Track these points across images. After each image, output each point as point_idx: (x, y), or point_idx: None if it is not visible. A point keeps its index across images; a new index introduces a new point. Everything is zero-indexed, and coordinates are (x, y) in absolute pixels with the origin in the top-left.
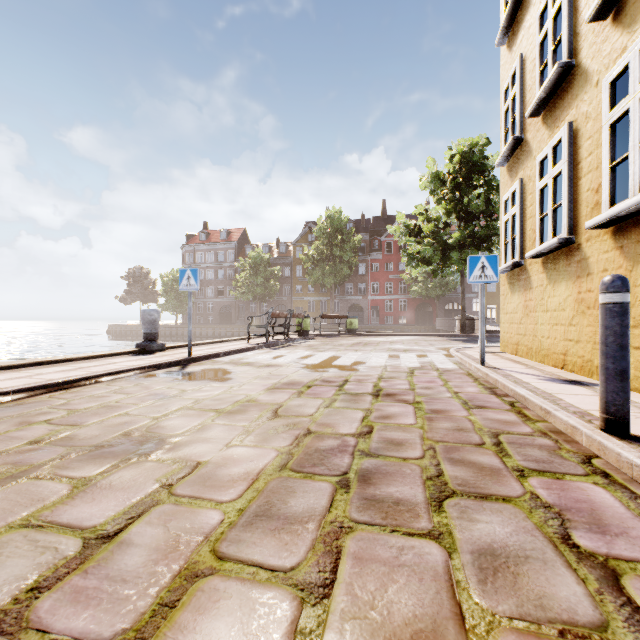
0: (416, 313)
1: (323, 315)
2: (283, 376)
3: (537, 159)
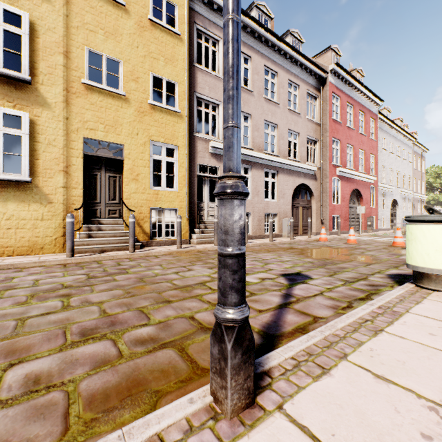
0: None
1: None
2: None
3: None
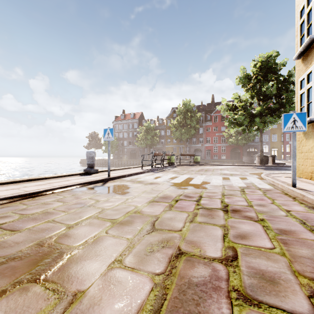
0: (230, 153)
1: (181, 154)
2: (160, 191)
3: None
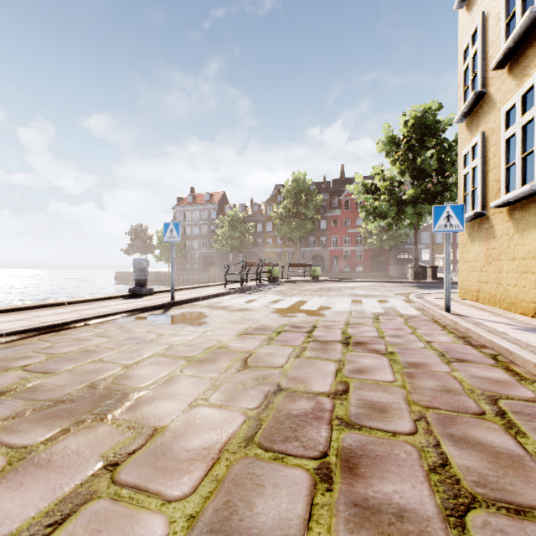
0: (371, 262)
1: (290, 264)
2: (254, 321)
3: (502, 110)
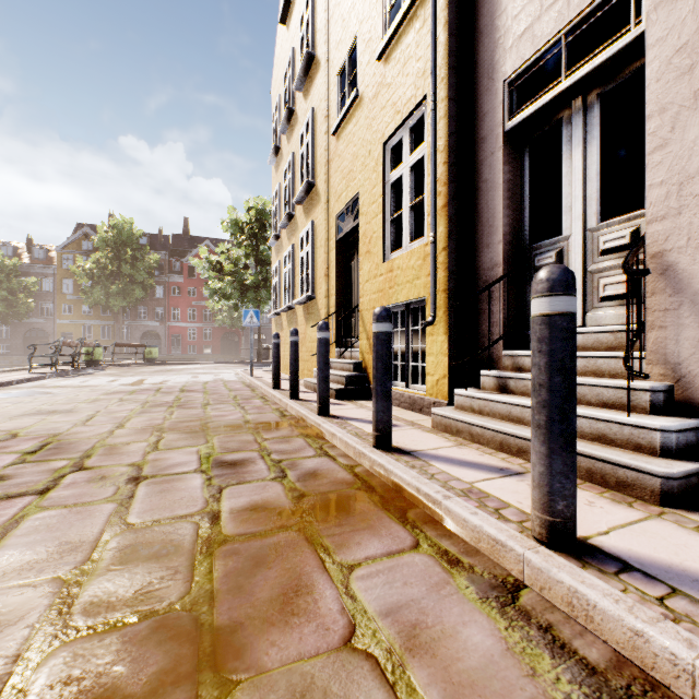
0: (222, 342)
1: (117, 344)
2: (107, 390)
3: (284, 255)
